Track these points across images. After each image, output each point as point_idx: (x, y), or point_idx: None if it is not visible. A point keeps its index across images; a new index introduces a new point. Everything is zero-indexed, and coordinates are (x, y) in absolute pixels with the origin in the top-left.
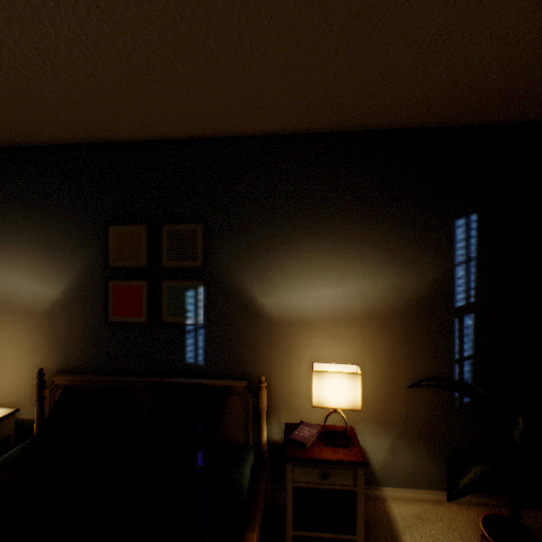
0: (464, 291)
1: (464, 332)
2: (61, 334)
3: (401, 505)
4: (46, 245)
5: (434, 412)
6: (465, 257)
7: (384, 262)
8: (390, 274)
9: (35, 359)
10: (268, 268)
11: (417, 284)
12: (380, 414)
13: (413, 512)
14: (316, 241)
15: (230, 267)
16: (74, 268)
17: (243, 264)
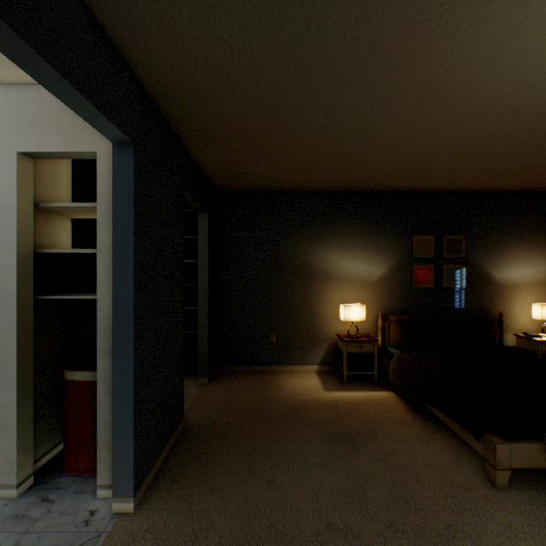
0: None
1: None
2: (384, 294)
3: None
4: (374, 245)
5: None
6: None
7: None
8: None
9: (368, 308)
10: (497, 258)
11: None
12: None
13: None
14: (521, 245)
15: (478, 258)
16: (391, 258)
17: (484, 256)
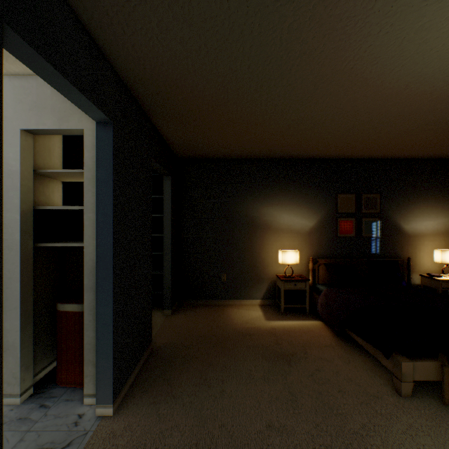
0: None
1: None
2: (314, 242)
3: None
4: (306, 202)
5: None
6: None
7: None
8: None
9: (301, 254)
10: (406, 213)
11: None
12: None
13: None
14: (425, 202)
15: (390, 212)
16: (320, 213)
17: (396, 211)
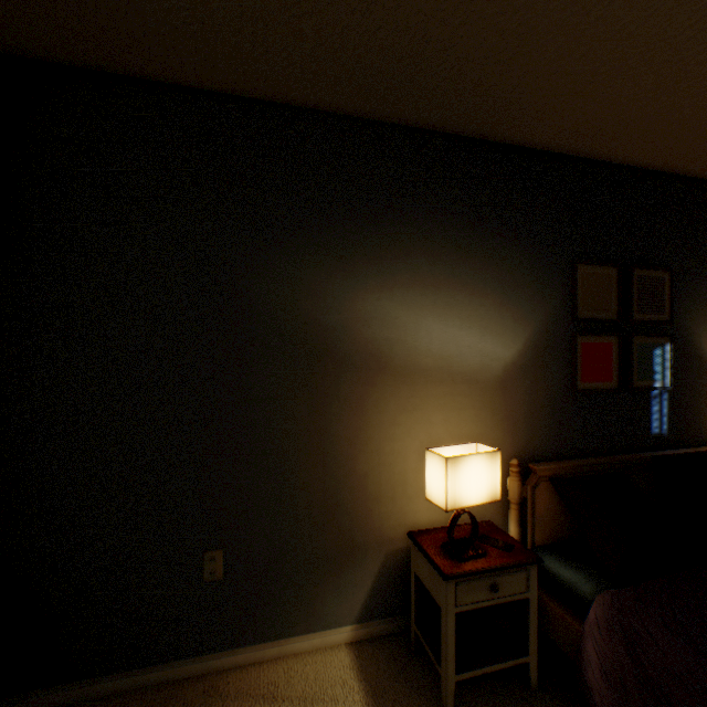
0: None
1: None
2: (516, 410)
3: None
4: (496, 284)
5: None
6: None
7: None
8: None
9: None
10: None
11: None
12: None
13: None
14: None
15: (689, 322)
16: (533, 318)
17: (699, 320)
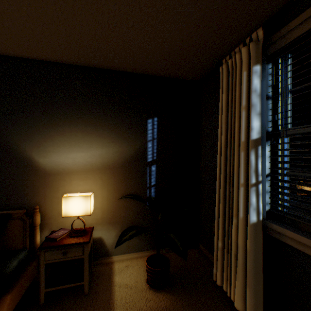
0: (151, 154)
1: (151, 173)
2: None
3: (121, 263)
4: None
5: (138, 213)
6: (152, 138)
7: (113, 139)
8: (117, 145)
9: None
10: (43, 140)
11: (130, 151)
12: (111, 218)
13: (125, 265)
14: (75, 126)
15: (16, 139)
16: None
17: (25, 138)
